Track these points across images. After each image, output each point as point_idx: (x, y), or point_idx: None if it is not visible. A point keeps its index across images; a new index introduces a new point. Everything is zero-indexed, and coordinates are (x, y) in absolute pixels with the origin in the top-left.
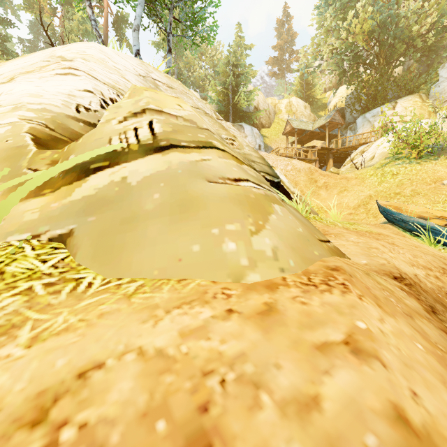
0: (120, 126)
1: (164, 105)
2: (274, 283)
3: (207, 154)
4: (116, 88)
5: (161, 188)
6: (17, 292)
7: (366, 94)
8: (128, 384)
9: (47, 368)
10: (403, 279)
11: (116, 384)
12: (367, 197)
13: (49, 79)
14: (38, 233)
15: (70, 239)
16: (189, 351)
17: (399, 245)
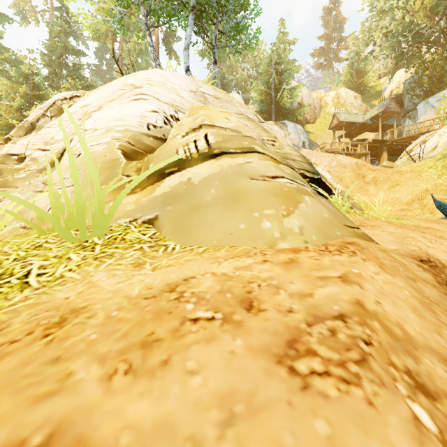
0: (183, 139)
1: (215, 120)
2: (298, 249)
3: (250, 158)
4: (174, 105)
5: (216, 185)
6: (135, 249)
7: (429, 76)
8: (209, 283)
9: (167, 277)
10: (429, 262)
11: (204, 283)
12: (422, 191)
13: (126, 105)
14: (135, 218)
15: (156, 222)
16: (240, 274)
17: None
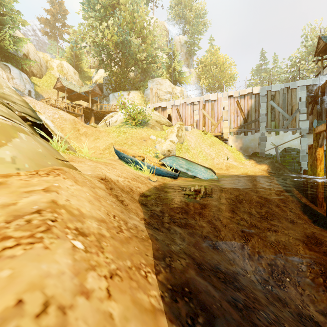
0: None
1: None
2: (9, 175)
3: None
4: None
5: None
6: None
7: (115, 81)
8: None
9: None
10: (105, 179)
11: None
12: (110, 144)
13: None
14: None
15: None
16: None
17: (118, 168)
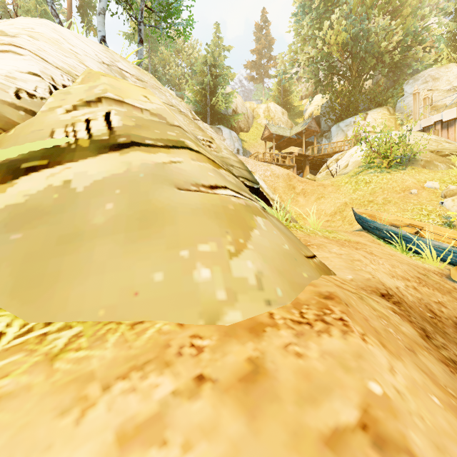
0: (67, 116)
1: (126, 95)
2: (260, 324)
3: (178, 155)
4: (72, 74)
5: (116, 196)
6: None
7: (340, 104)
8: None
9: None
10: (390, 297)
11: None
12: (342, 204)
13: None
14: None
15: None
16: None
17: (377, 254)
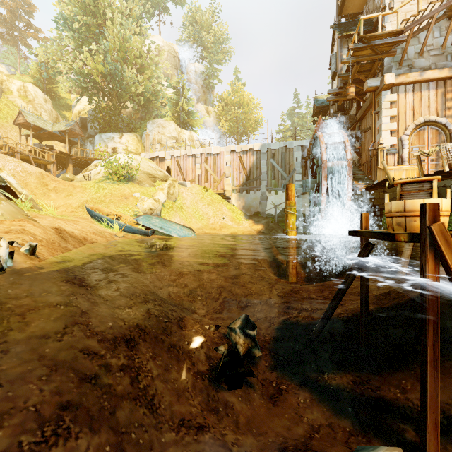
0: None
1: None
2: (2, 220)
3: None
4: None
5: None
6: None
7: (103, 118)
8: None
9: None
10: (59, 229)
11: None
12: (85, 201)
13: None
14: None
15: None
16: None
17: (80, 225)
